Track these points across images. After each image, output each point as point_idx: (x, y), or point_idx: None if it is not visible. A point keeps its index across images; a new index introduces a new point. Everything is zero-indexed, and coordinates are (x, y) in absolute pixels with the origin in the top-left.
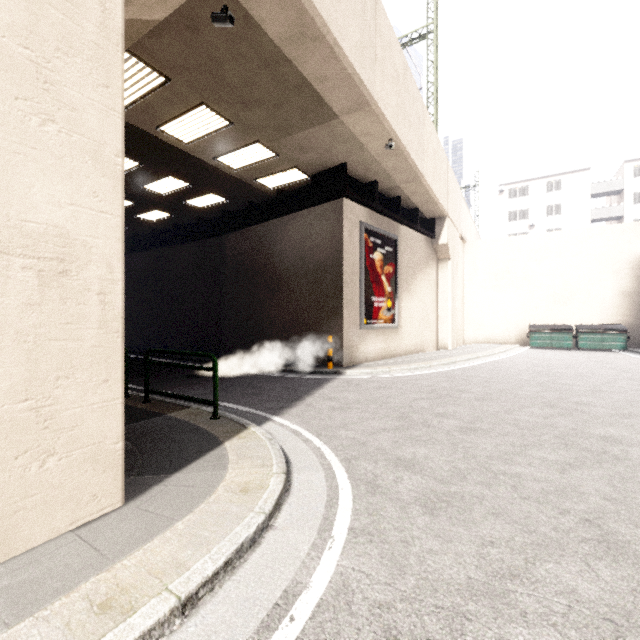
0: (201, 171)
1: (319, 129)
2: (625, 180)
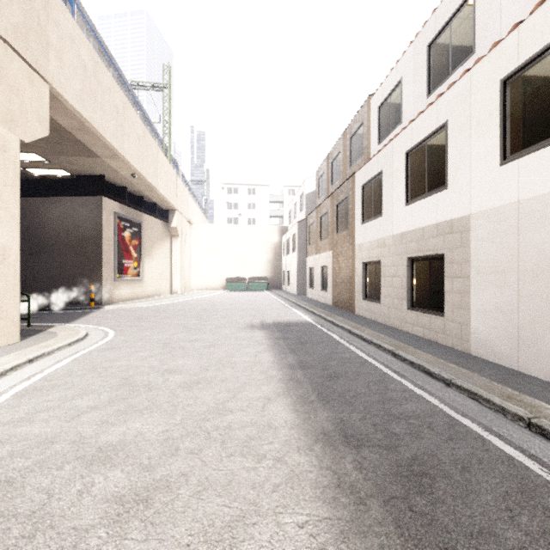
0: None
1: (86, 159)
2: (284, 196)
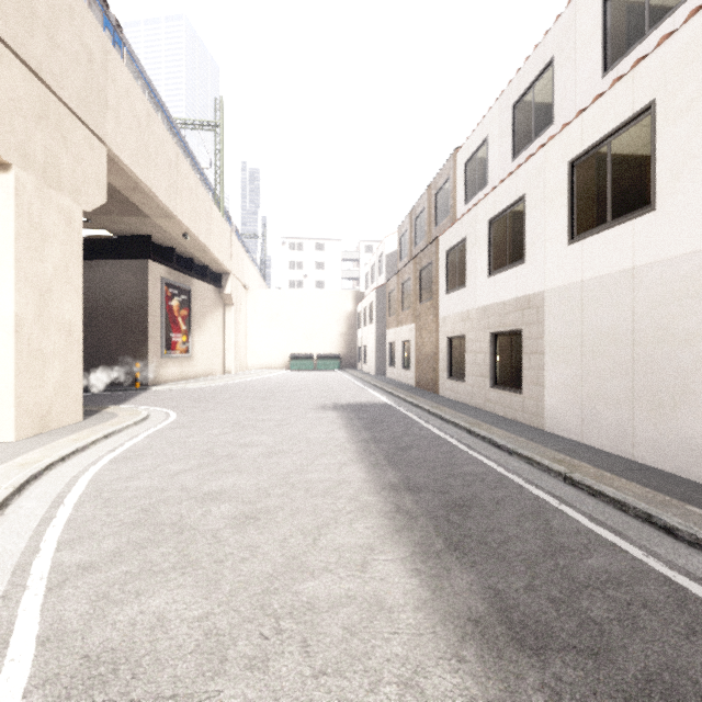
0: None
1: (133, 218)
2: (360, 253)
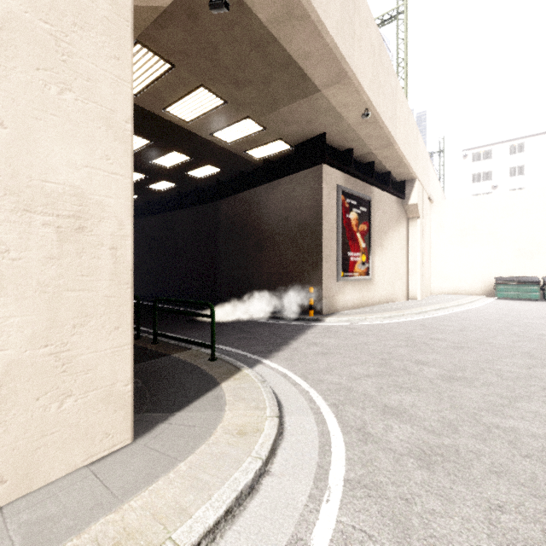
0: (200, 146)
1: (302, 103)
2: None
